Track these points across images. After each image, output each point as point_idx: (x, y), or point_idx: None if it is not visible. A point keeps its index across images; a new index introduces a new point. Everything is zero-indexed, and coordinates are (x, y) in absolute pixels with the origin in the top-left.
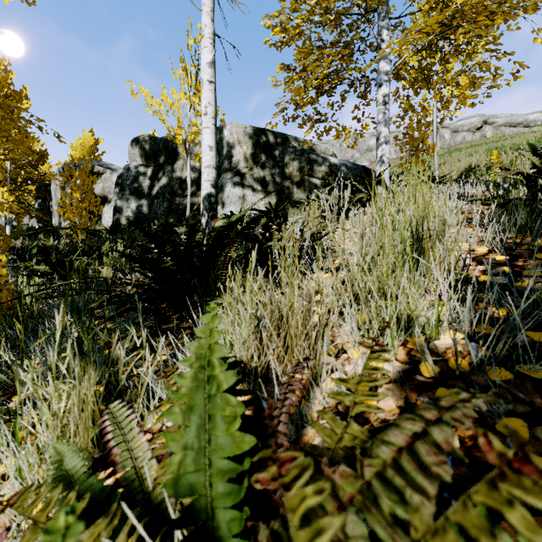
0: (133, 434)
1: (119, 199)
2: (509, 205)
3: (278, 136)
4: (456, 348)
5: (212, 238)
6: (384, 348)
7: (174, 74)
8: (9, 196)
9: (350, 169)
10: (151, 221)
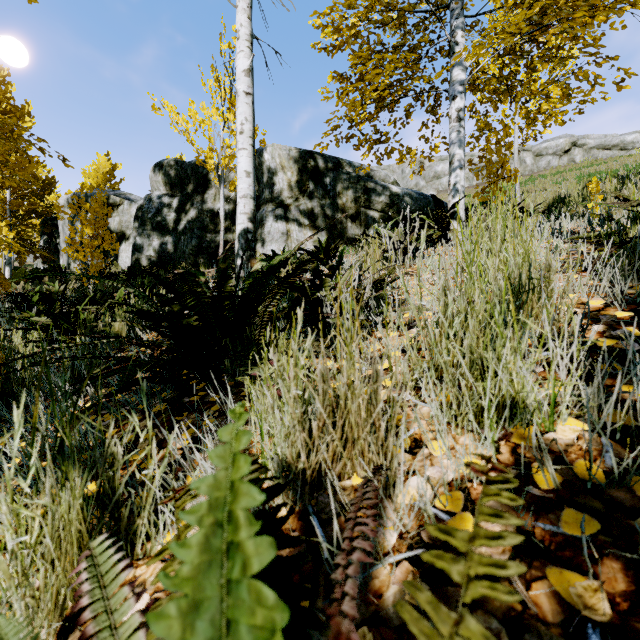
0: (120, 597)
1: (139, 235)
2: (627, 245)
3: (329, 160)
4: (591, 453)
5: (248, 288)
6: (506, 476)
7: (204, 85)
8: (9, 231)
9: (415, 200)
10: (177, 262)
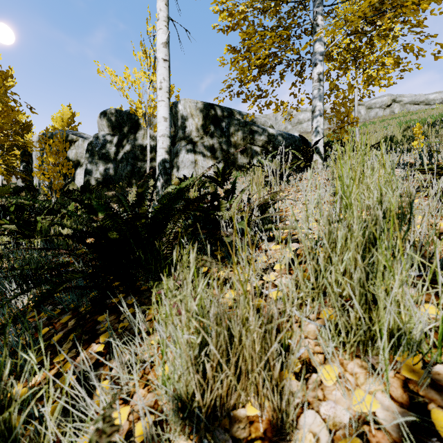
0: None
1: (89, 163)
2: None
3: (224, 110)
4: None
5: (157, 212)
6: None
7: (135, 55)
8: None
9: (285, 139)
10: (116, 182)
